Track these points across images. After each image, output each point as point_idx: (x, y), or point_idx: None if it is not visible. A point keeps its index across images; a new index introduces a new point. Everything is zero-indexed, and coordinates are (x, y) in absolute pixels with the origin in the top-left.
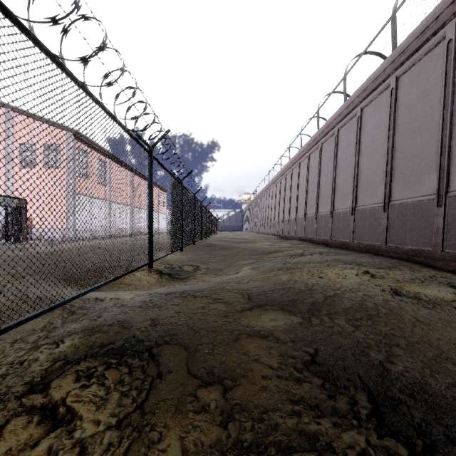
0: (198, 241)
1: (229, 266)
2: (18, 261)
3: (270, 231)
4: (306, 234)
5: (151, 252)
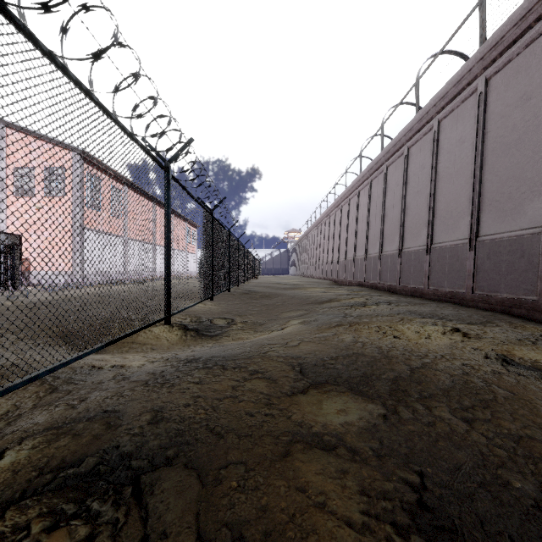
0: (234, 287)
1: (272, 320)
2: (0, 314)
3: (322, 274)
4: (367, 278)
5: (168, 303)
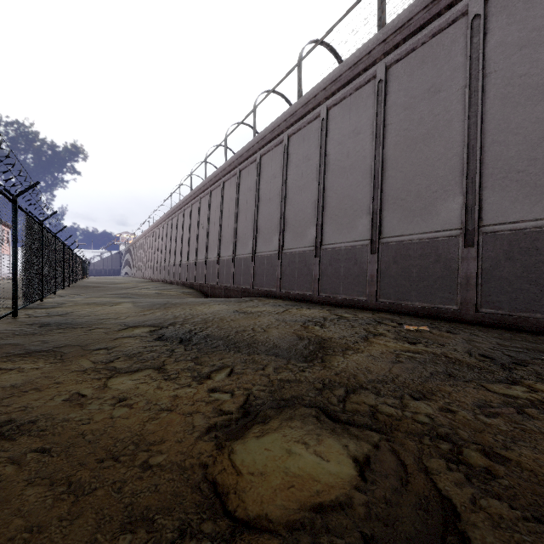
0: (71, 284)
1: None
2: None
3: (145, 275)
4: (165, 277)
5: (64, 284)
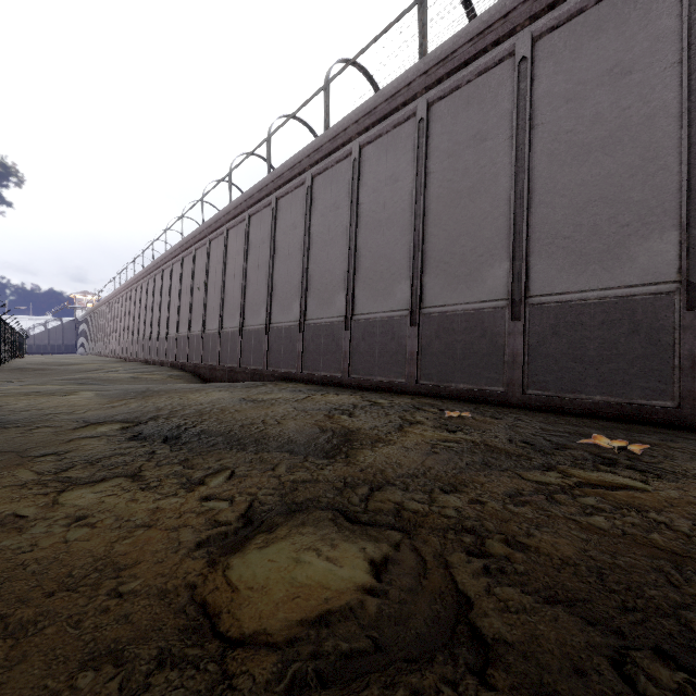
0: None
1: None
2: None
3: (115, 353)
4: (144, 355)
5: None
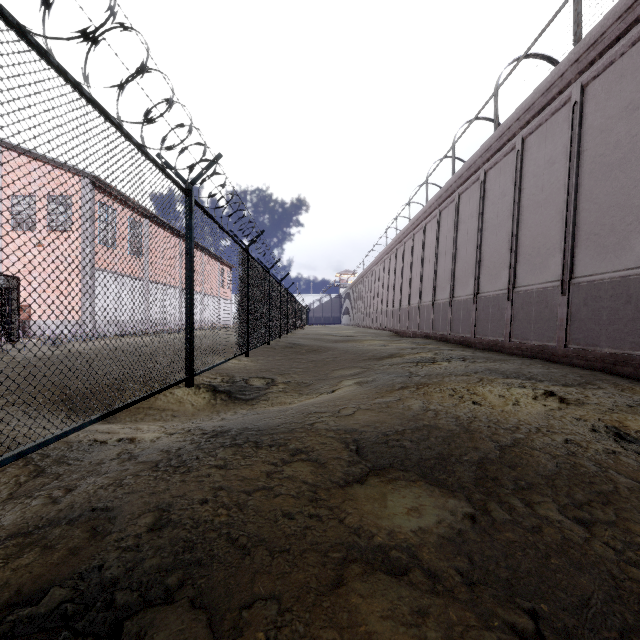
0: (276, 339)
1: (321, 379)
2: None
3: (381, 324)
4: (435, 328)
5: (189, 360)
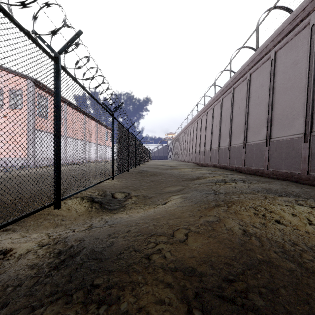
0: (133, 167)
1: (158, 193)
2: None
3: (189, 159)
4: (220, 162)
5: (57, 189)
